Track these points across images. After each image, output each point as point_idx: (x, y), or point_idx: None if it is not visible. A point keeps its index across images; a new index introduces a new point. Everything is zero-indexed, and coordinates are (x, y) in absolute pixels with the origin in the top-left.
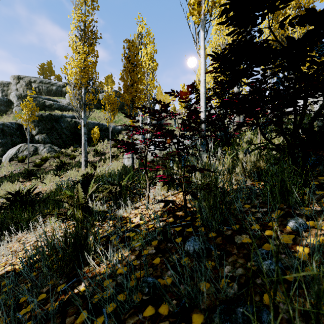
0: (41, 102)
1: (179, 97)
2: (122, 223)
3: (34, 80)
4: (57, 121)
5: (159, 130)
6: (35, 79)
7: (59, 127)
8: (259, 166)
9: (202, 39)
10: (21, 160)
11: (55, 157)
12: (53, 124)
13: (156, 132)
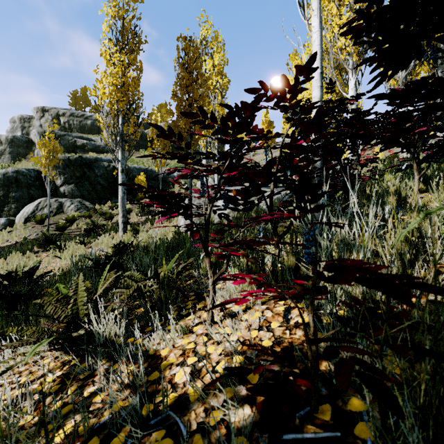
0: (71, 141)
1: (279, 96)
2: (150, 380)
3: (62, 112)
4: (90, 166)
5: (235, 169)
6: (64, 111)
7: (93, 174)
8: None
9: None
10: (39, 220)
11: (85, 216)
12: (84, 171)
13: (229, 173)
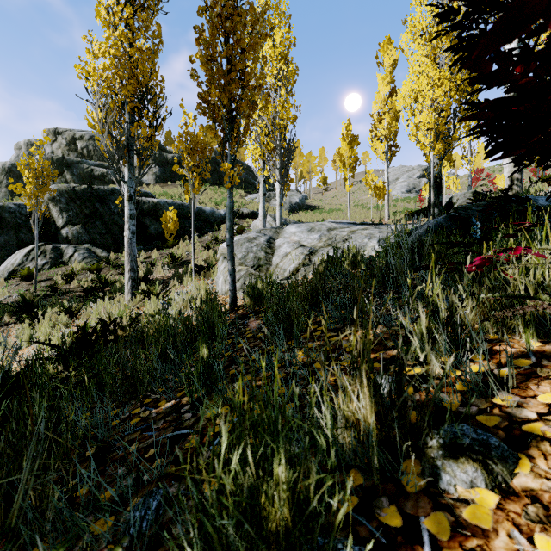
0: (87, 171)
1: None
2: None
3: (80, 135)
4: (103, 200)
5: None
6: (82, 134)
7: (108, 211)
8: None
9: None
10: (25, 276)
11: (92, 269)
12: (95, 207)
13: None
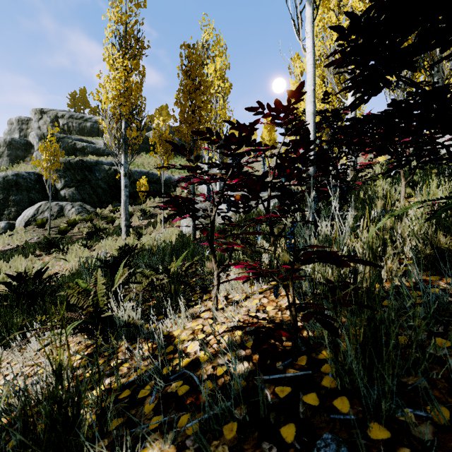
0: (71, 144)
1: (274, 115)
2: (166, 352)
3: (61, 114)
4: (90, 169)
5: (236, 177)
6: (63, 113)
7: (94, 178)
8: (438, 245)
9: (309, 20)
10: (40, 224)
11: (87, 220)
12: (85, 174)
13: (231, 180)
